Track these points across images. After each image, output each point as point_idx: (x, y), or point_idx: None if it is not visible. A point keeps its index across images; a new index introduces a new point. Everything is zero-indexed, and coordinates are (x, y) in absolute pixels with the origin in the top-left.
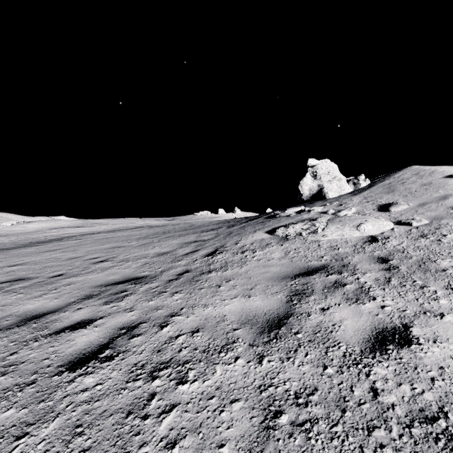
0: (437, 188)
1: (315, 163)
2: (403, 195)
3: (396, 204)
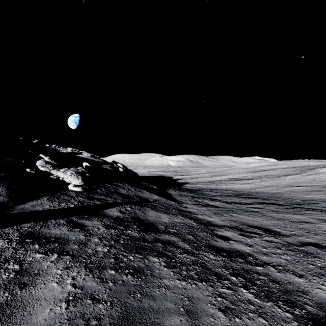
0: None
1: None
2: None
3: None
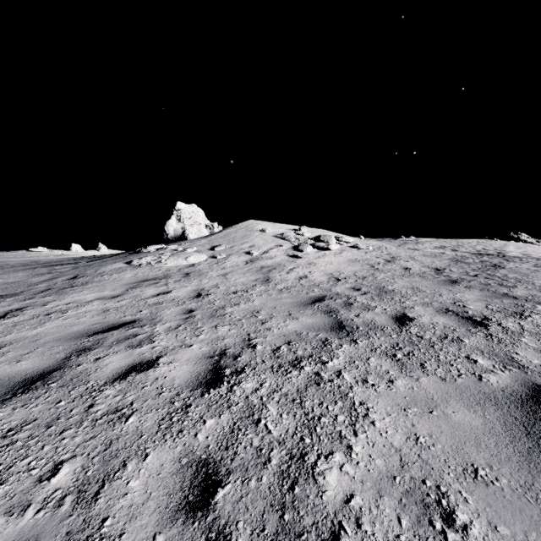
0: (247, 237)
1: (183, 207)
2: (229, 240)
3: (220, 246)
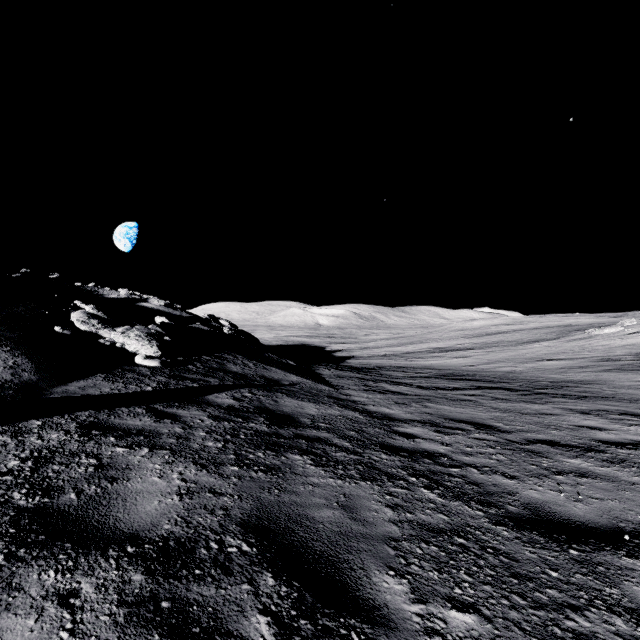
0: None
1: None
2: None
3: None
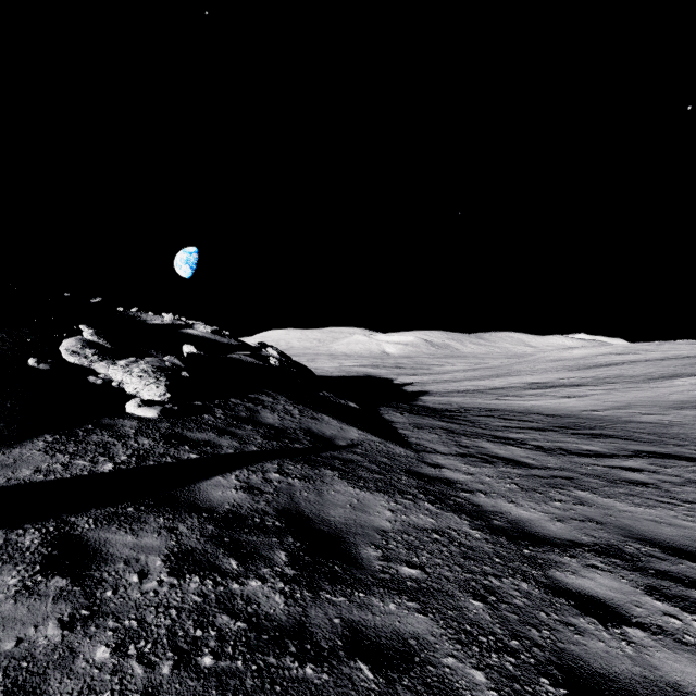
0: None
1: None
2: None
3: None
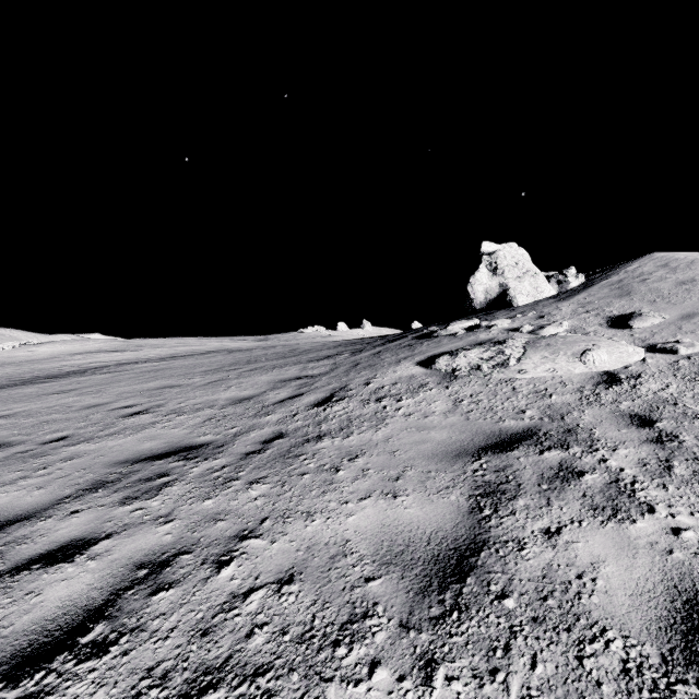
0: None
1: (493, 250)
2: (647, 299)
3: (641, 315)
